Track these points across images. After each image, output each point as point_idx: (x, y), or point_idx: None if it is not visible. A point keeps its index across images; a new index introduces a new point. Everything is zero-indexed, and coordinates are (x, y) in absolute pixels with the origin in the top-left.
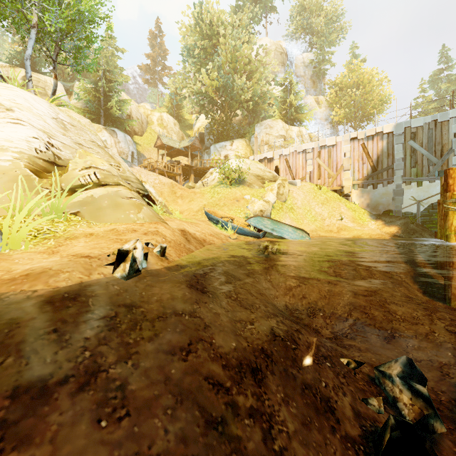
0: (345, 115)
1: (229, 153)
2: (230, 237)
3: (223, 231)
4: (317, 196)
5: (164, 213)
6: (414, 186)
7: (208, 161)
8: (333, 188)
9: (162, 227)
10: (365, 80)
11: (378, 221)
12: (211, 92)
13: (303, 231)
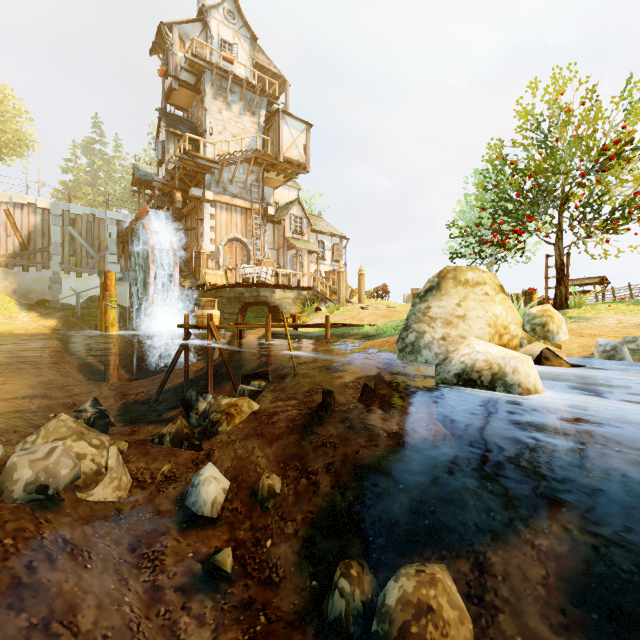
0: None
1: None
2: None
3: None
4: None
5: None
6: (74, 276)
7: None
8: None
9: None
10: None
11: (32, 312)
12: None
13: None
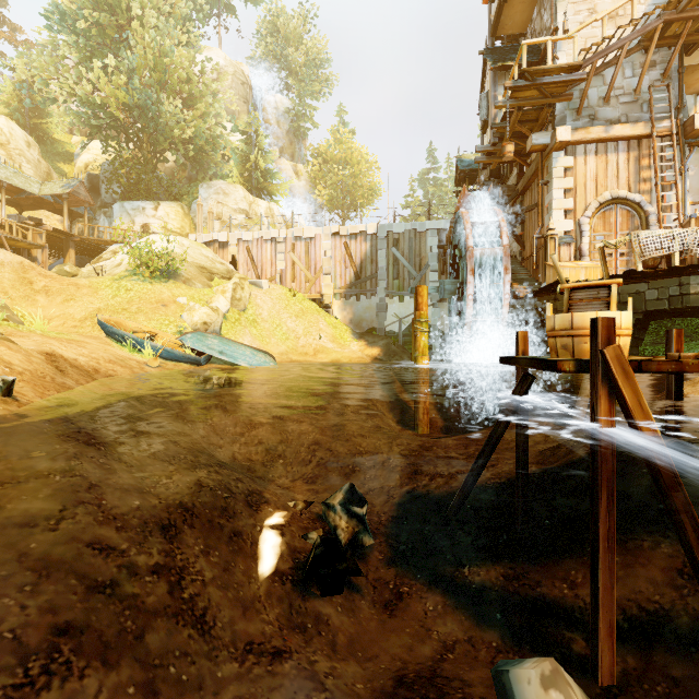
0: (330, 199)
1: (152, 222)
2: (148, 364)
3: (135, 355)
4: (290, 305)
5: (5, 321)
6: (396, 301)
7: (108, 229)
8: (312, 296)
9: (1, 348)
10: (354, 159)
11: (361, 341)
12: (114, 108)
13: (267, 355)
